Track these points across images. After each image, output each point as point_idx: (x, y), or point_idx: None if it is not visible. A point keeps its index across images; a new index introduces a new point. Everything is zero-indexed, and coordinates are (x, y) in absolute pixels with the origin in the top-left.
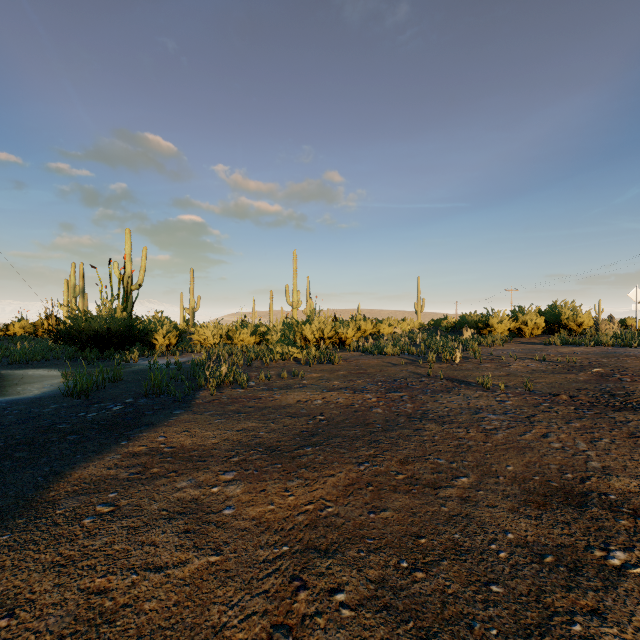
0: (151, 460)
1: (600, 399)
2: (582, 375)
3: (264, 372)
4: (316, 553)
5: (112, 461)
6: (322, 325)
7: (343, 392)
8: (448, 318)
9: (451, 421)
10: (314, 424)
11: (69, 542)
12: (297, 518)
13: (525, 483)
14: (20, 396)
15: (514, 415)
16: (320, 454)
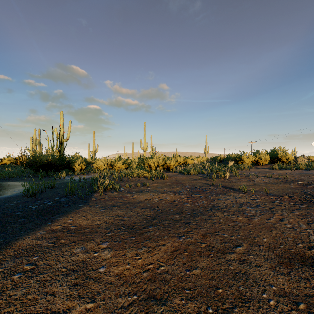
0: (62, 234)
1: (305, 198)
2: (293, 185)
3: (128, 183)
4: (154, 301)
5: (40, 235)
6: (158, 159)
7: (169, 194)
8: (220, 156)
9: (228, 211)
10: (154, 212)
11: (1, 293)
12: (143, 274)
13: (276, 250)
14: (0, 196)
15: (262, 207)
16: (157, 231)
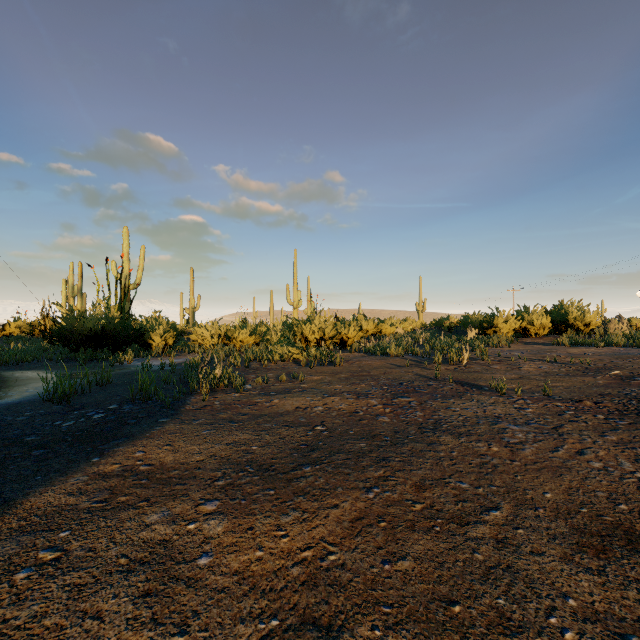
0: (122, 483)
1: (628, 406)
2: (601, 378)
3: (262, 374)
4: (315, 631)
5: (76, 484)
6: (323, 325)
7: (346, 397)
8: (450, 318)
9: (468, 433)
10: (314, 436)
11: None
12: (291, 571)
13: (572, 517)
14: None
15: (538, 425)
16: (321, 476)
